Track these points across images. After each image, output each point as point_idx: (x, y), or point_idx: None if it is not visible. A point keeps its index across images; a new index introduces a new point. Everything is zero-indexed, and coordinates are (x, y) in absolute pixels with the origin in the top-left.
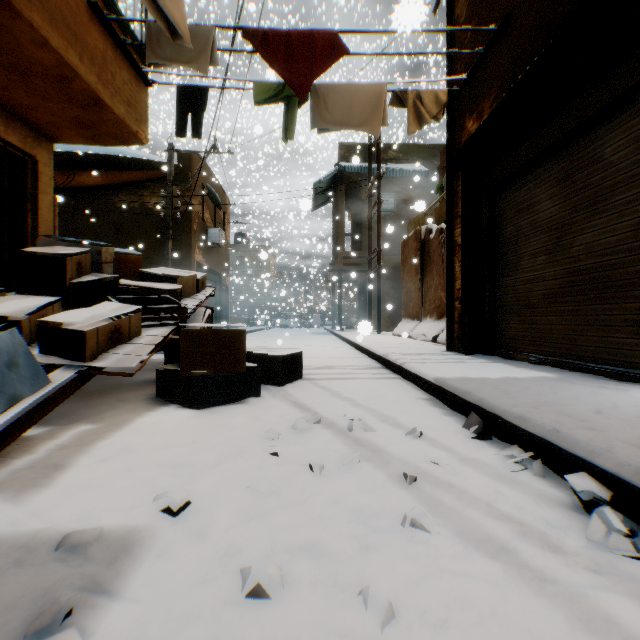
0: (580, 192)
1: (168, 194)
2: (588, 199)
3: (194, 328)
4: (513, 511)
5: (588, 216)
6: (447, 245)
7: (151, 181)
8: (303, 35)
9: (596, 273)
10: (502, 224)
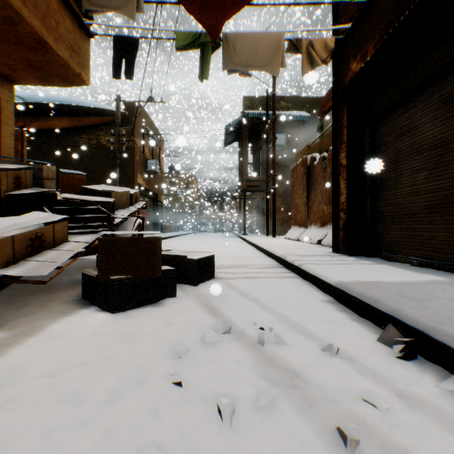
0: None
1: (116, 133)
2: None
3: (126, 234)
4: None
5: None
6: (333, 167)
7: (105, 124)
8: None
9: None
10: (382, 147)
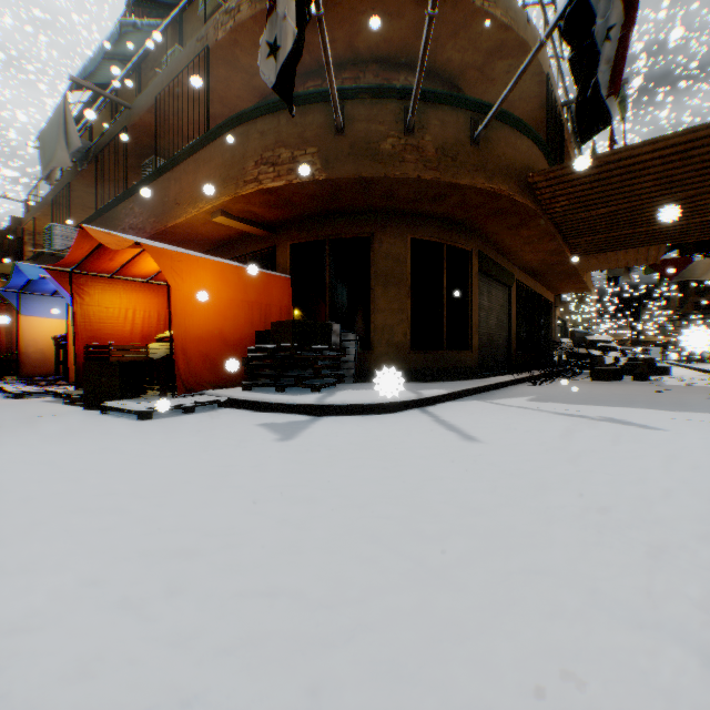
0: None
1: None
2: None
3: None
4: None
5: None
6: None
7: None
8: (669, 259)
9: None
10: None
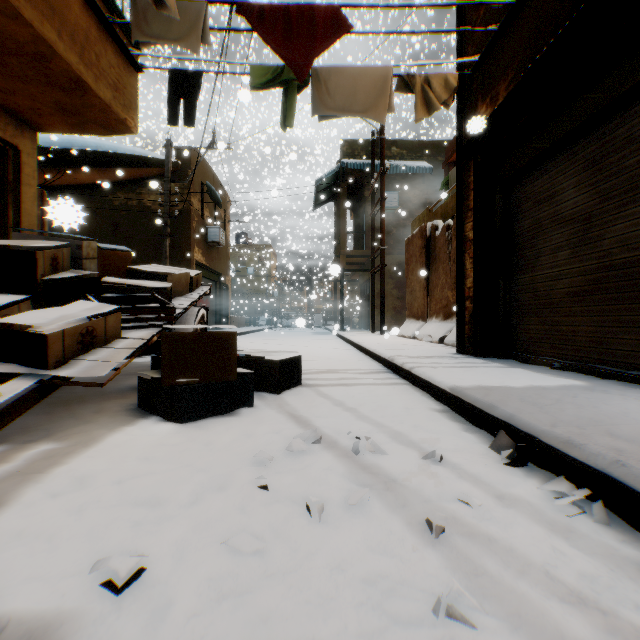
0: (612, 178)
1: (166, 191)
2: (622, 185)
3: (186, 329)
4: (583, 585)
5: (622, 204)
6: (457, 241)
7: (149, 178)
8: (303, 10)
9: (632, 268)
10: (518, 217)
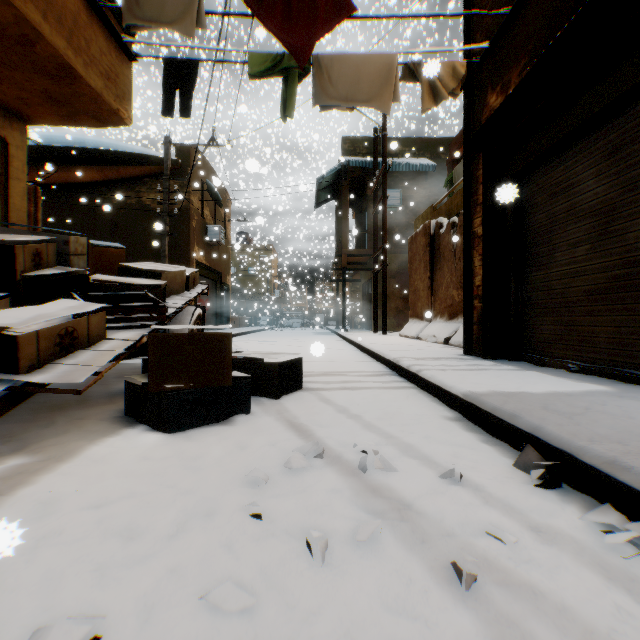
0: (638, 166)
1: (165, 189)
2: None
3: (181, 330)
4: None
5: None
6: (464, 237)
7: (149, 177)
8: None
9: None
10: (531, 211)
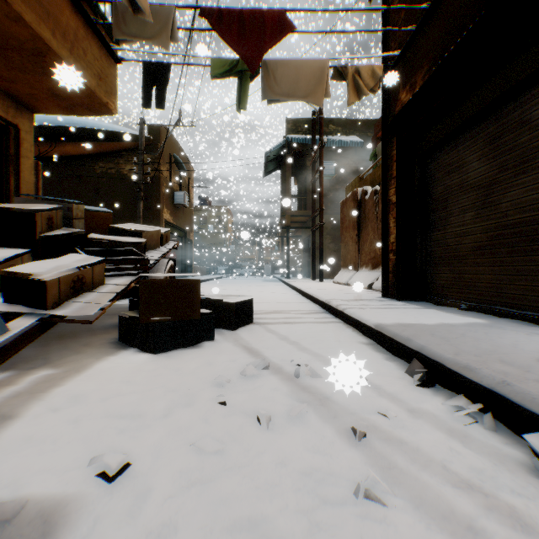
0: (508, 153)
1: (140, 161)
2: (516, 159)
3: (157, 277)
4: (472, 475)
5: (516, 174)
6: (382, 204)
7: (126, 151)
8: (254, 13)
9: (524, 227)
10: (432, 184)
